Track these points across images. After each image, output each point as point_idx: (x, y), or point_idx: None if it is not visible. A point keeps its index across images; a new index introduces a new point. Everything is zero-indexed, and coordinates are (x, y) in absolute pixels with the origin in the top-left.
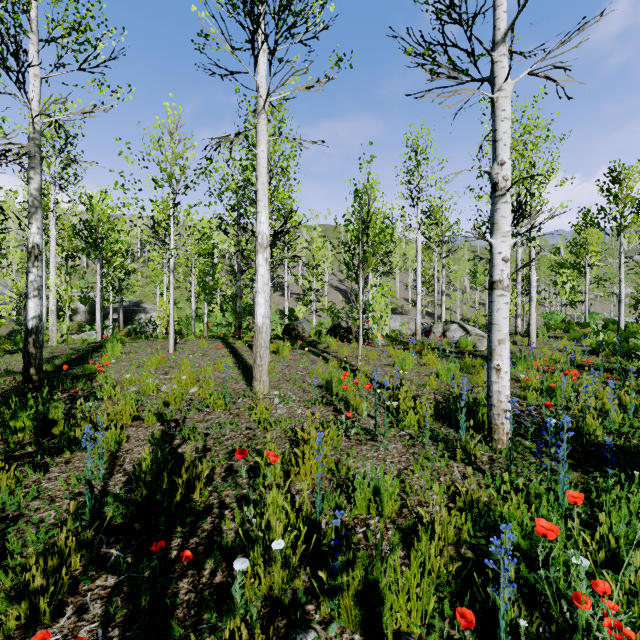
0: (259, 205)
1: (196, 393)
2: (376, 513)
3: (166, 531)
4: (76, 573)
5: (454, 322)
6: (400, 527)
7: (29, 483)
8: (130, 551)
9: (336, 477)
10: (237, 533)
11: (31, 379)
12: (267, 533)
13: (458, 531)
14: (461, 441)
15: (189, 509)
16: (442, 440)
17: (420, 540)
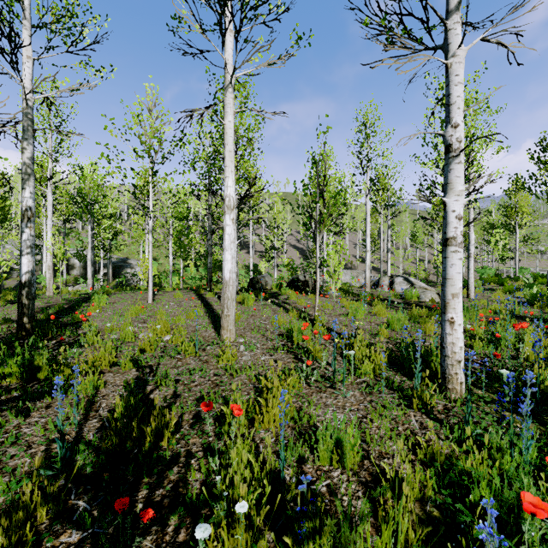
0: (226, 171)
1: (170, 340)
2: (338, 464)
3: (133, 481)
4: (42, 527)
5: (399, 276)
6: (363, 480)
7: (10, 428)
8: (97, 503)
9: (298, 425)
10: (202, 485)
11: (24, 327)
12: (231, 489)
13: (423, 488)
14: (417, 390)
15: (157, 457)
16: (398, 388)
17: (384, 496)
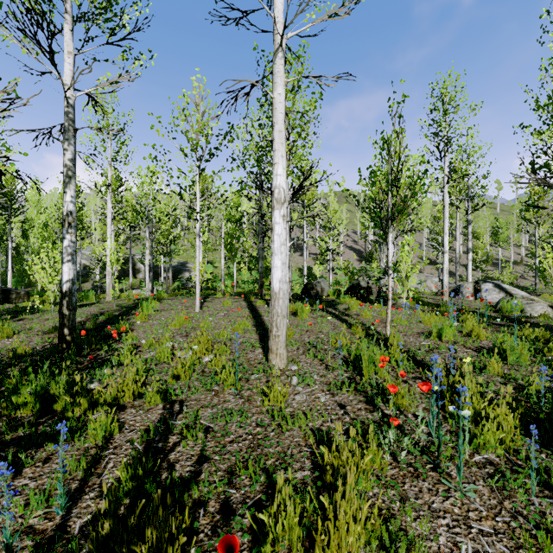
0: (275, 155)
1: (208, 364)
2: None
3: None
4: None
5: (487, 282)
6: None
7: None
8: None
9: None
10: None
11: (65, 339)
12: None
13: None
14: None
15: None
16: None
17: None
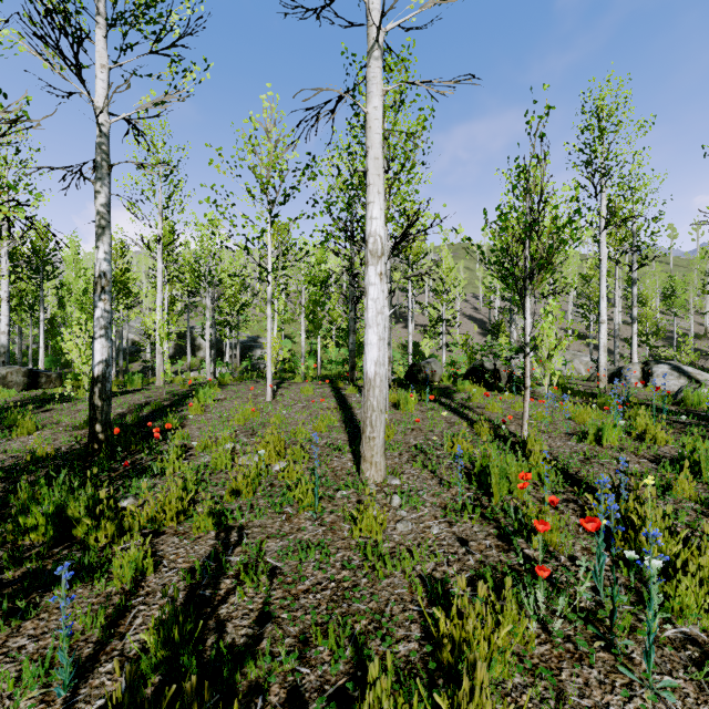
0: (370, 192)
1: (279, 474)
2: None
3: None
4: None
5: (661, 363)
6: None
7: None
8: None
9: None
10: None
11: (97, 438)
12: None
13: None
14: None
15: None
16: None
17: None
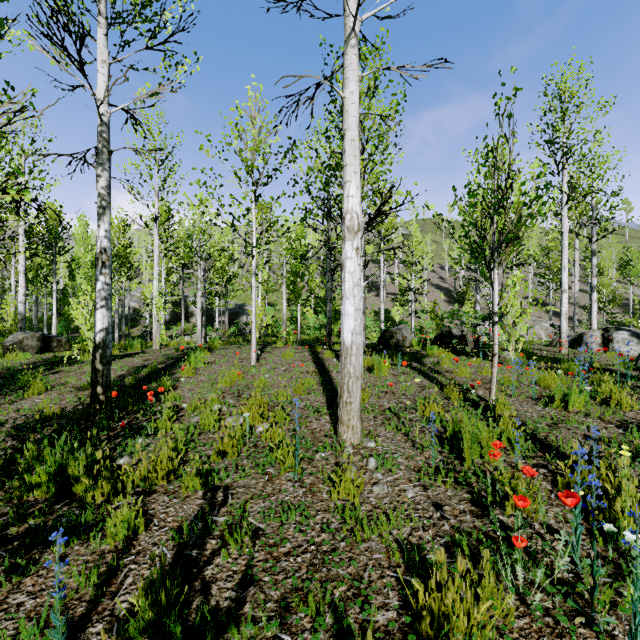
0: (346, 172)
1: (262, 436)
2: None
3: None
4: None
5: (621, 329)
6: None
7: None
8: None
9: None
10: None
11: (98, 399)
12: None
13: None
14: None
15: None
16: None
17: None
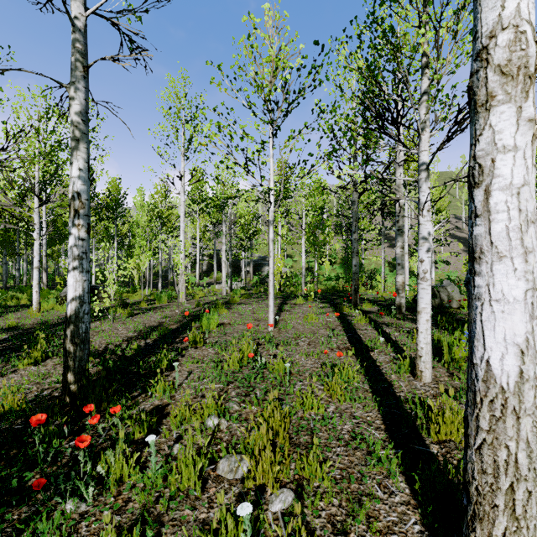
0: None
1: None
2: None
3: None
4: None
5: None
6: None
7: None
8: None
9: None
10: None
11: (68, 389)
12: None
13: None
14: None
15: None
16: None
17: None
